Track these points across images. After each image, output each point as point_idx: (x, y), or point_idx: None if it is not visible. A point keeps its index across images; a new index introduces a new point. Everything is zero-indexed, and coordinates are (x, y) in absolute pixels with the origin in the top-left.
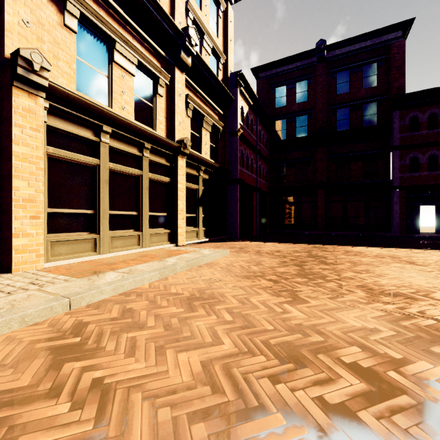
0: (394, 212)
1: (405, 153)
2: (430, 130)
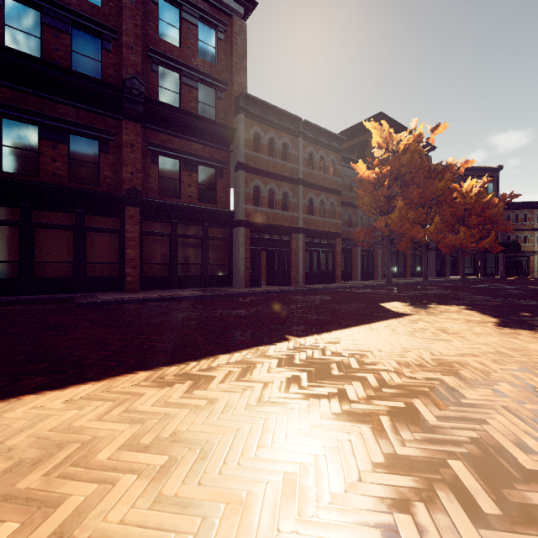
0: (240, 257)
1: (250, 178)
2: (270, 158)
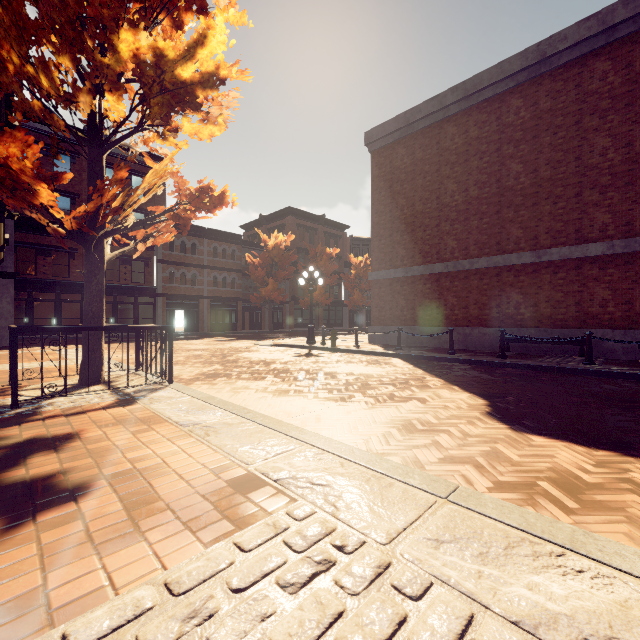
0: (159, 315)
1: (167, 267)
2: (182, 253)
